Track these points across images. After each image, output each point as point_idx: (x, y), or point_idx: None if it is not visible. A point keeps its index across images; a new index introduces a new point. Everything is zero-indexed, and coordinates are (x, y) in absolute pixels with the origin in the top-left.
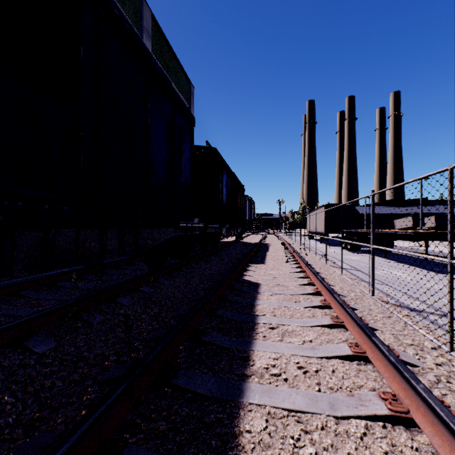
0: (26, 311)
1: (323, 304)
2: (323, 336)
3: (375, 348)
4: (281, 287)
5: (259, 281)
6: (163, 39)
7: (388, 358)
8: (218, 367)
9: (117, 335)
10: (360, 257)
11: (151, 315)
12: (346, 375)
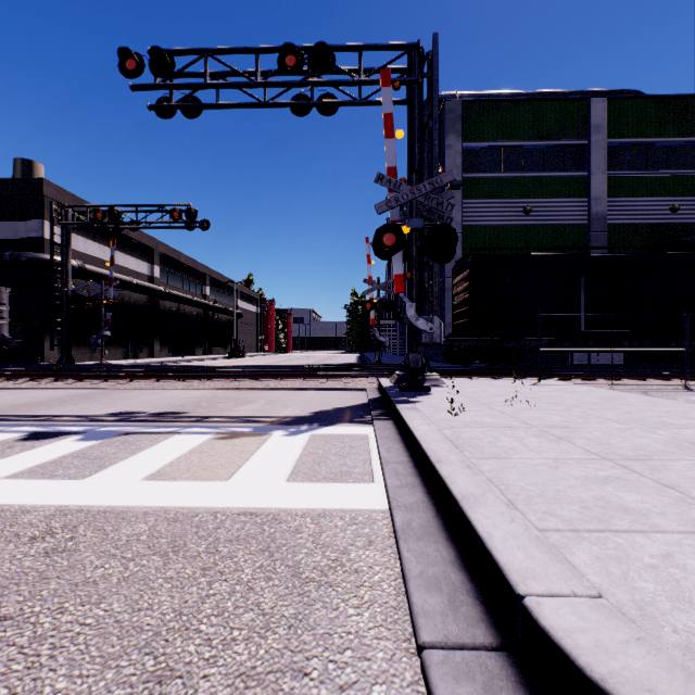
0: None
1: None
2: None
3: None
4: None
5: None
6: None
7: None
8: None
9: None
10: None
11: None
12: None
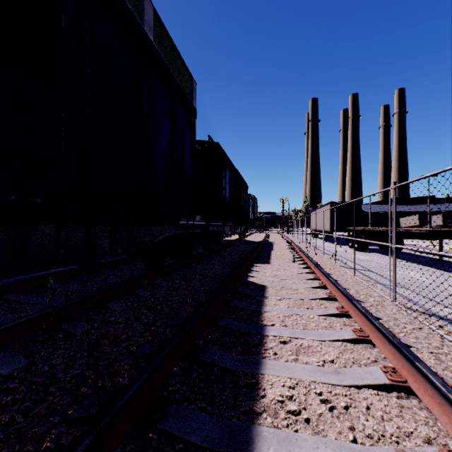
0: (5, 318)
1: (341, 312)
2: (346, 354)
3: (419, 377)
4: (290, 290)
5: (265, 283)
6: (164, 34)
7: (446, 397)
8: (220, 400)
9: (102, 350)
10: (369, 256)
11: (144, 323)
12: (386, 415)
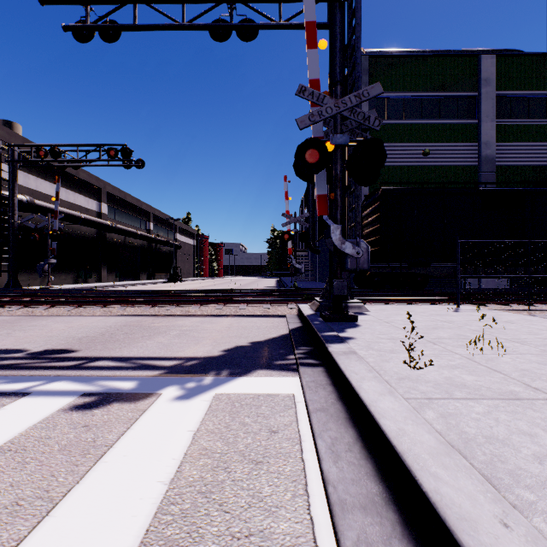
0: None
1: None
2: None
3: None
4: None
5: None
6: None
7: None
8: None
9: None
10: None
11: None
12: None
